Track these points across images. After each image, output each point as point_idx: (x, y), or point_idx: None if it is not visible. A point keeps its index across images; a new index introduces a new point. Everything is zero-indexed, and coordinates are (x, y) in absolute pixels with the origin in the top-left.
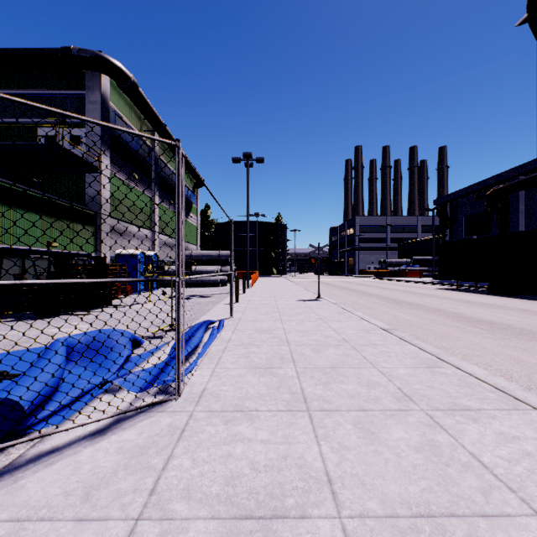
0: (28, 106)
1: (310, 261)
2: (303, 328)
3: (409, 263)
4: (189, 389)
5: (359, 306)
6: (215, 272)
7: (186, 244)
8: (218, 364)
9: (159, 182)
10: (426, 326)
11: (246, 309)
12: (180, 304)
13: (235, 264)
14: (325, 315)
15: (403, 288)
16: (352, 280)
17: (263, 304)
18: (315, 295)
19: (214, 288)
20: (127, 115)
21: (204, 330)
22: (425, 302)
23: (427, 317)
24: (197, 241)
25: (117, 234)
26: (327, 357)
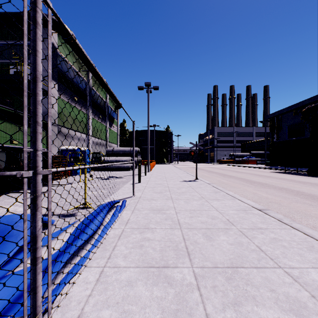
0: (3, 52)
1: (190, 153)
2: (190, 207)
3: (249, 156)
4: (58, 317)
5: (225, 185)
6: (127, 161)
7: (110, 144)
8: (109, 259)
9: (92, 104)
10: (284, 204)
11: (145, 188)
12: (40, 208)
13: (141, 156)
14: (204, 193)
15: (248, 171)
16: (214, 166)
17: (157, 184)
18: (193, 177)
19: (126, 171)
20: (70, 59)
21: (105, 212)
22: (270, 182)
23: (279, 195)
24: (117, 142)
25: (63, 136)
26: (222, 248)
